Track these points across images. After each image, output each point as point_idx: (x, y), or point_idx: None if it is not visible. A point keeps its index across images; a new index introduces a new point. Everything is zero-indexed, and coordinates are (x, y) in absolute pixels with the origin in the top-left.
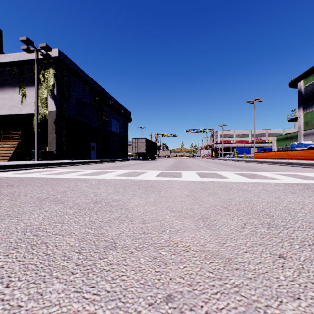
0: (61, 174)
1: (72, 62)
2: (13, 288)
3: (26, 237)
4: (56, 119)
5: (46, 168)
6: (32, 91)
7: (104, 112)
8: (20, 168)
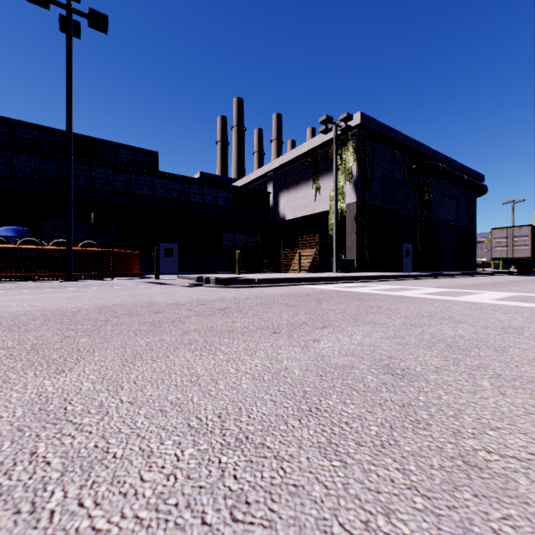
0: (395, 292)
1: (377, 123)
2: (525, 369)
3: (475, 343)
4: (356, 214)
5: (358, 283)
6: (326, 181)
7: (426, 188)
8: (332, 281)
